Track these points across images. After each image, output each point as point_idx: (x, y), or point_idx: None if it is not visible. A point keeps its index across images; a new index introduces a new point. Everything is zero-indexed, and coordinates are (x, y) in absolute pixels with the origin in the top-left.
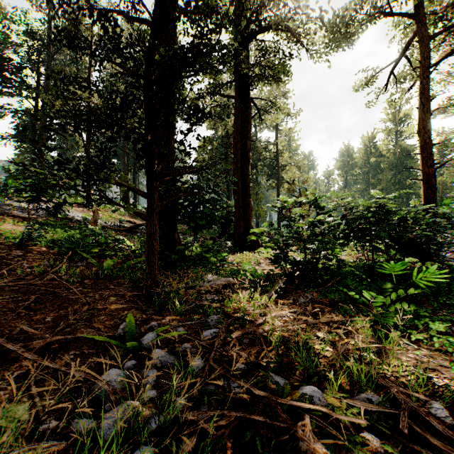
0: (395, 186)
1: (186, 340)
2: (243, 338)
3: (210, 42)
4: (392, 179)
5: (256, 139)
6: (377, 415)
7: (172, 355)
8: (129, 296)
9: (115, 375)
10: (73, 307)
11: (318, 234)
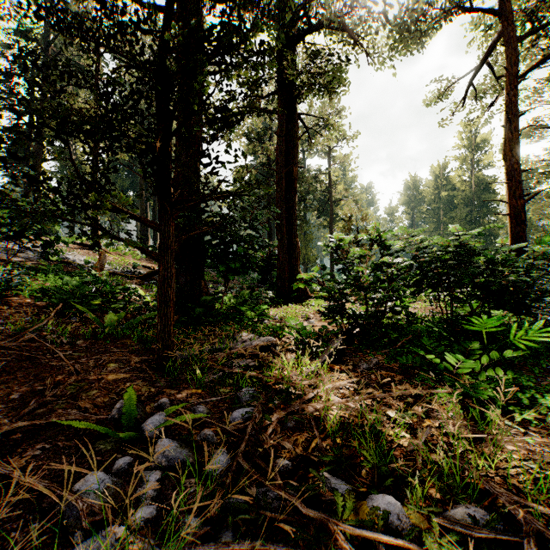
0: (471, 226)
1: (208, 423)
2: (287, 420)
3: (243, 22)
4: (467, 217)
5: (304, 167)
6: (485, 541)
7: (186, 447)
8: (136, 361)
9: (97, 483)
10: (54, 378)
11: (385, 280)
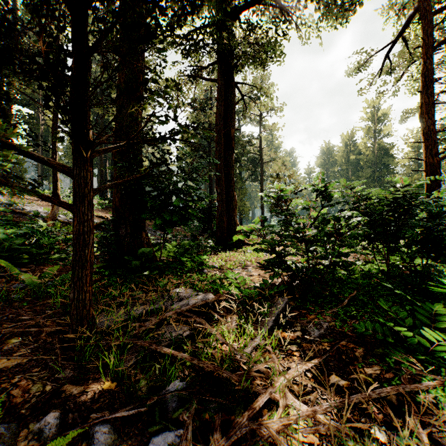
0: (374, 183)
1: None
2: None
3: None
4: (371, 176)
5: (239, 134)
6: None
7: None
8: (48, 333)
9: None
10: None
11: (331, 233)
